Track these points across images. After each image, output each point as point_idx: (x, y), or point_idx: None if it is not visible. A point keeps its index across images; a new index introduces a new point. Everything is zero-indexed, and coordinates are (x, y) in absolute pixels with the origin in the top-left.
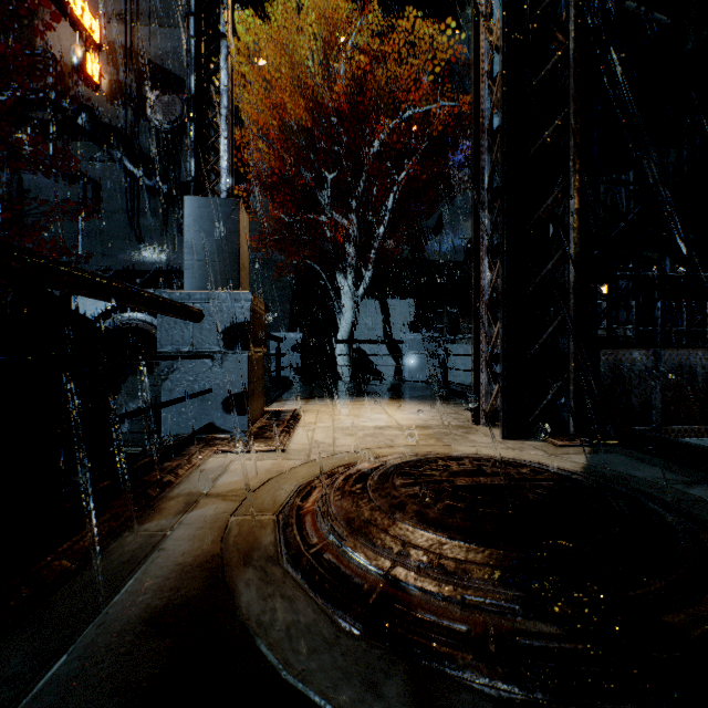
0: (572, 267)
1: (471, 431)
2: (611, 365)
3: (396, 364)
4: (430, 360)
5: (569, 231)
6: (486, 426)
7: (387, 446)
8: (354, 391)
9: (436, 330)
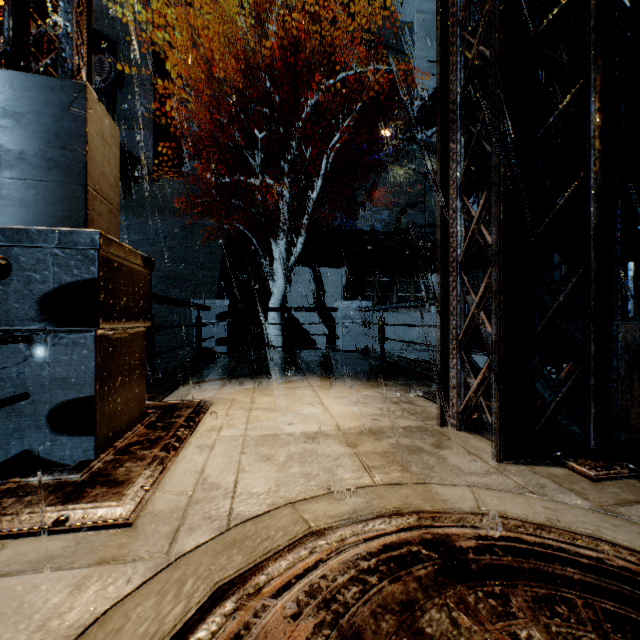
0: (592, 205)
1: (444, 443)
2: (628, 346)
3: (329, 332)
4: (365, 329)
5: (587, 153)
6: (458, 429)
7: (325, 492)
8: (284, 365)
9: (367, 298)
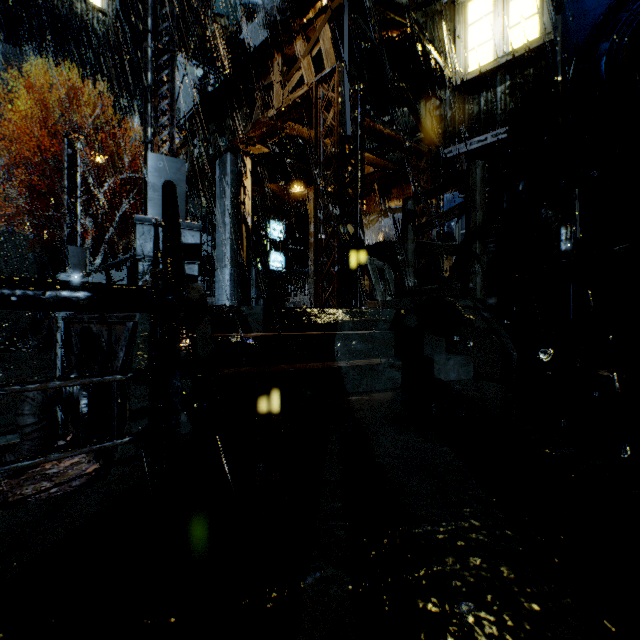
0: None
1: None
2: None
3: None
4: None
5: None
6: None
7: None
8: None
9: None
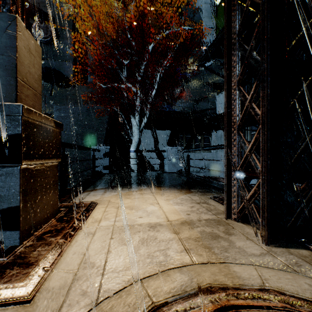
0: None
1: (231, 231)
2: None
3: (160, 162)
4: (179, 161)
5: None
6: (237, 221)
7: (162, 270)
8: (137, 180)
9: (179, 145)
